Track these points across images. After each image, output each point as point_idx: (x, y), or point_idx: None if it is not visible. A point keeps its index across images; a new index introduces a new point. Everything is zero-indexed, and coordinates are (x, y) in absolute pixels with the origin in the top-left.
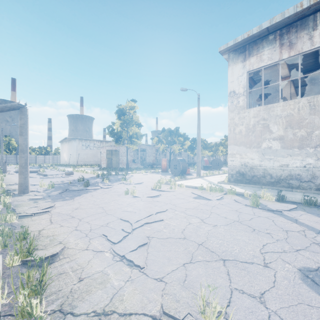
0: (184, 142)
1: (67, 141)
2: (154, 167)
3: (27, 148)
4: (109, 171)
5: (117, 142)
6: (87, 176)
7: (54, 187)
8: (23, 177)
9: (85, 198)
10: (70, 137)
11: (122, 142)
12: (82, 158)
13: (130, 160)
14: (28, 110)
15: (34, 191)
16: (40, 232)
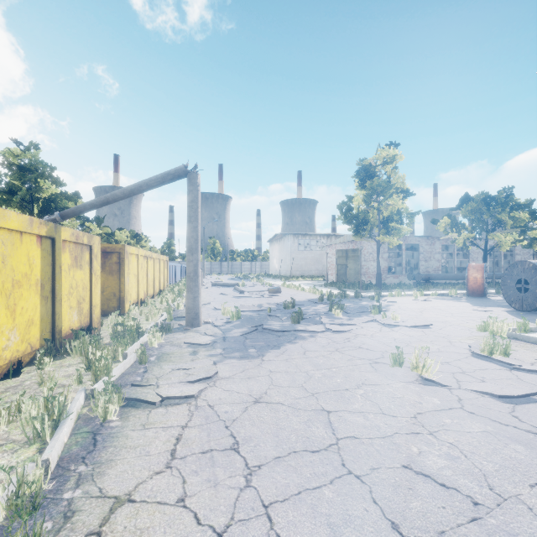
0: (530, 221)
1: (278, 240)
2: (441, 284)
3: (197, 245)
4: (342, 290)
5: (358, 232)
6: (302, 298)
7: (241, 318)
8: (191, 297)
9: (288, 358)
10: (281, 233)
11: (368, 232)
12: (299, 265)
13: (383, 269)
14: (199, 176)
15: (209, 323)
16: (106, 520)
